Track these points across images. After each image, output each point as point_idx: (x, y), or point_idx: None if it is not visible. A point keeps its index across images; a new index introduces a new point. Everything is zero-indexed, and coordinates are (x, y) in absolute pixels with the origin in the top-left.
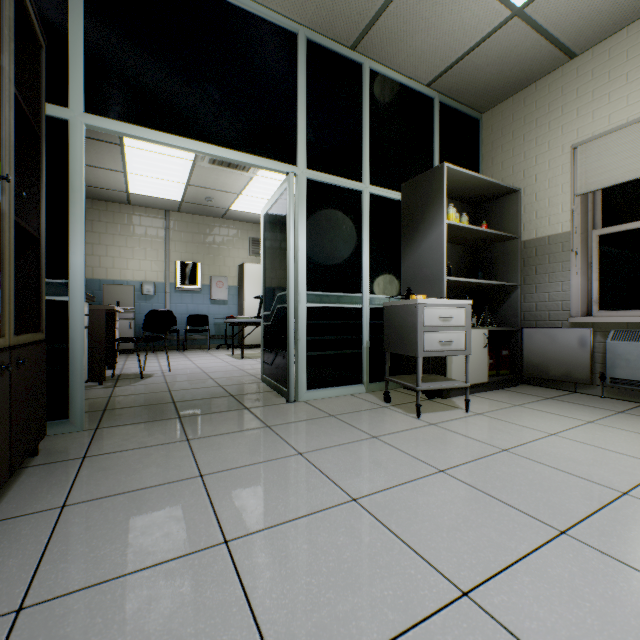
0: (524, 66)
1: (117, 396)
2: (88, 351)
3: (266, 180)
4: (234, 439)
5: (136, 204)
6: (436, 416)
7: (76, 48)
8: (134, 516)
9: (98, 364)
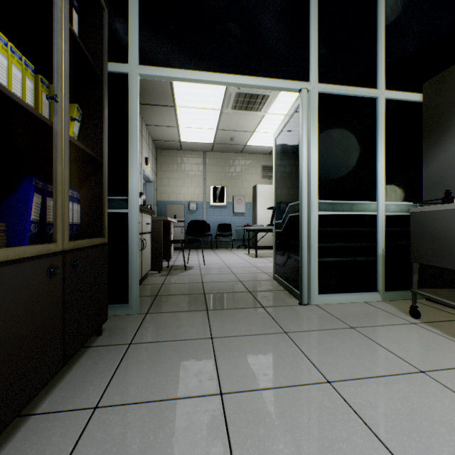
0: None
1: (167, 284)
2: (151, 249)
3: (274, 116)
4: (253, 344)
5: (185, 149)
6: None
7: (133, 16)
8: (148, 447)
9: (157, 258)
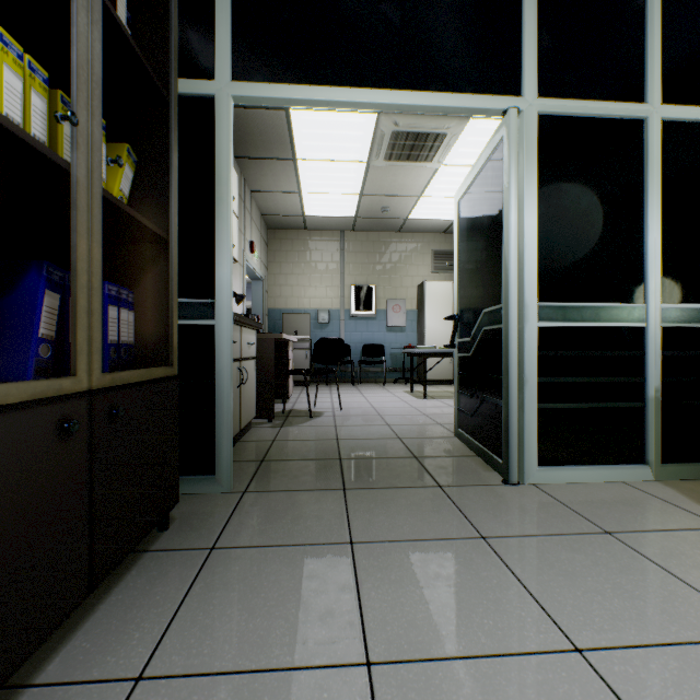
0: None
1: (280, 440)
2: (257, 384)
3: (454, 170)
4: (425, 559)
5: (312, 228)
6: None
7: (222, 1)
8: None
9: (267, 399)
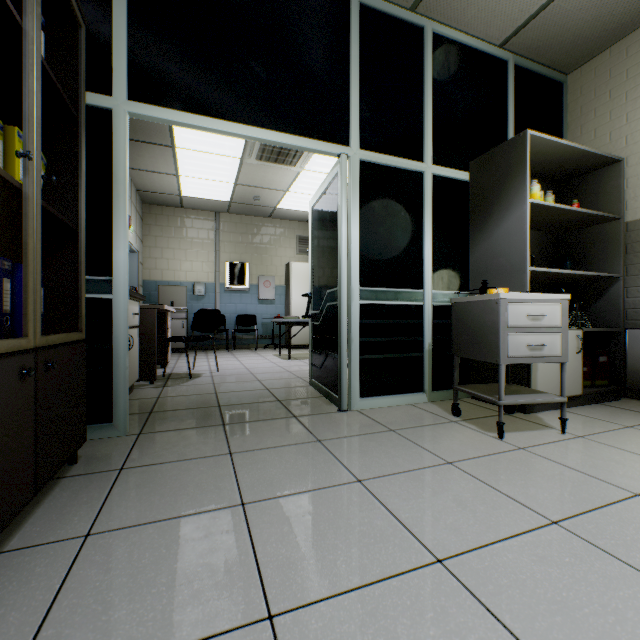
0: (630, 5)
1: (165, 397)
2: (140, 350)
3: (313, 174)
4: (281, 455)
5: (188, 207)
6: (523, 437)
7: (119, 33)
8: (161, 559)
9: (149, 363)
